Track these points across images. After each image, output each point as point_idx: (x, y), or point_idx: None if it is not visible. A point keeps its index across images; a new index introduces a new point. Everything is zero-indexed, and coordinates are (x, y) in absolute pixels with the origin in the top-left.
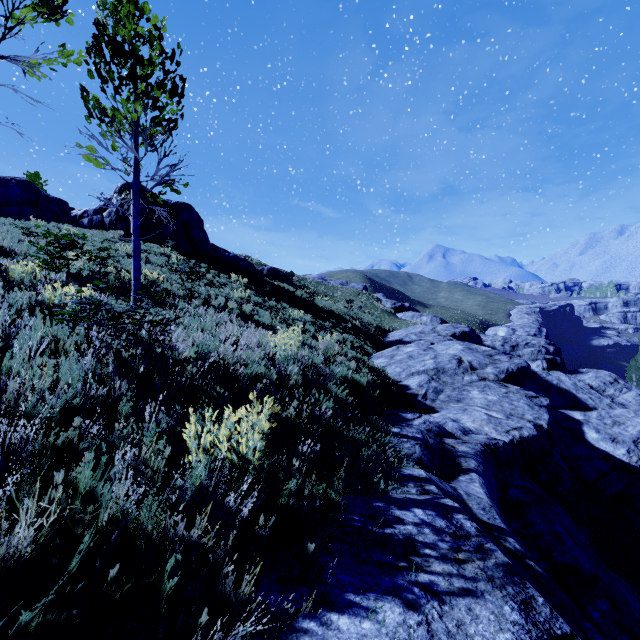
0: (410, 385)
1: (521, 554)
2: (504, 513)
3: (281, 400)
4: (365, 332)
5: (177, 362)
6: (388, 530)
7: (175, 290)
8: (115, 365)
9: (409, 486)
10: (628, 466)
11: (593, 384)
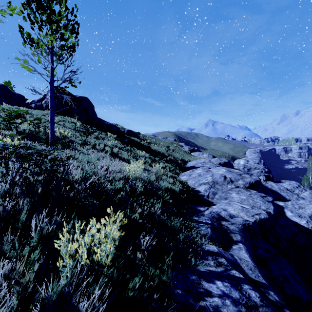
0: (200, 190)
1: (280, 304)
2: (256, 264)
3: (131, 203)
4: (176, 162)
5: (71, 182)
6: (202, 303)
7: (77, 141)
8: (25, 187)
9: (209, 259)
10: (307, 229)
11: (288, 188)
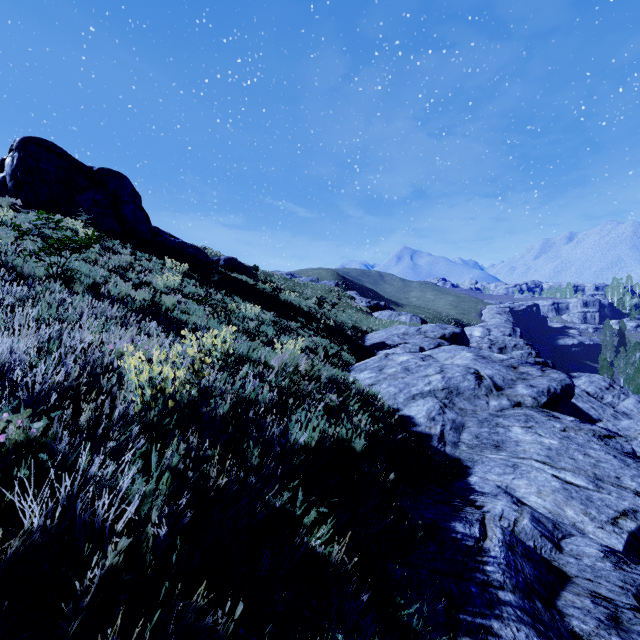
0: (415, 417)
1: None
2: None
3: None
4: (340, 334)
5: None
6: None
7: (28, 267)
8: None
9: None
10: None
11: (589, 390)
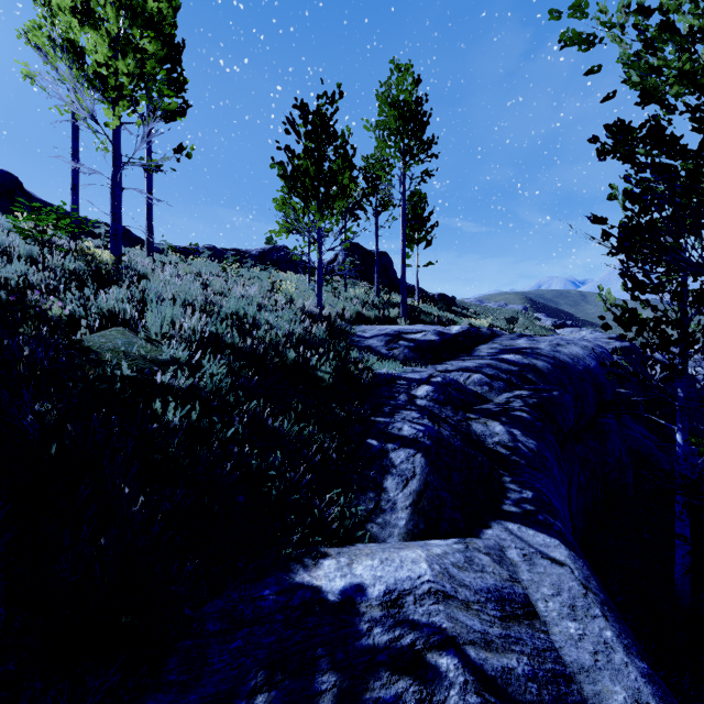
0: None
1: None
2: None
3: None
4: None
5: None
6: None
7: None
8: None
9: None
10: None
11: None
